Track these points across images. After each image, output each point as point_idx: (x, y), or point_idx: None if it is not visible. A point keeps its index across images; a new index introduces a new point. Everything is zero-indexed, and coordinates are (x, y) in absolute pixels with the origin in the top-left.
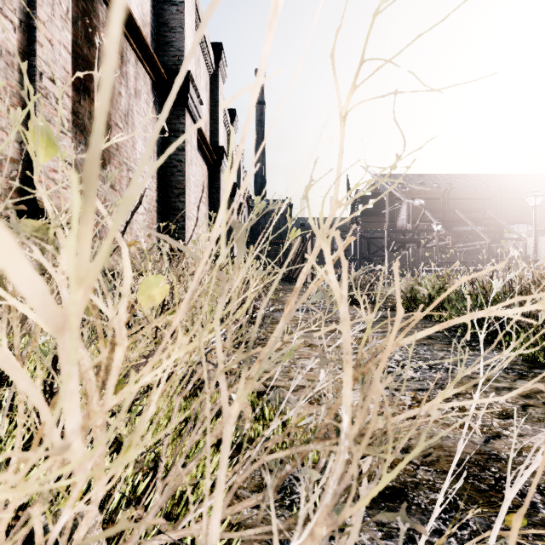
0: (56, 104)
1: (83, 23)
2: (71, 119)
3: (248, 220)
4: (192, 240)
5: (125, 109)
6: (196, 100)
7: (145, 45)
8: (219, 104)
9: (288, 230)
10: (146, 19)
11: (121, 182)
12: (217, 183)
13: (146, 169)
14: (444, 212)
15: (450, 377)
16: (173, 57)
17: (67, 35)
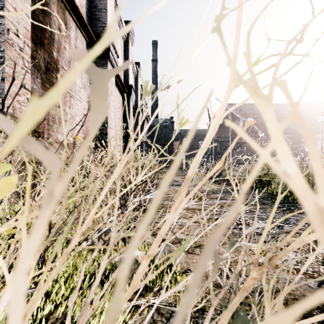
0: (19, 50)
1: (39, 0)
2: (30, 61)
3: (106, 42)
4: (107, 140)
5: (68, 58)
6: (114, 55)
7: (81, 18)
8: (129, 58)
9: (171, 136)
10: (82, 2)
11: (65, 104)
12: (128, 107)
13: (82, 97)
14: (264, 126)
15: (282, 232)
16: (100, 27)
17: (27, 6)
